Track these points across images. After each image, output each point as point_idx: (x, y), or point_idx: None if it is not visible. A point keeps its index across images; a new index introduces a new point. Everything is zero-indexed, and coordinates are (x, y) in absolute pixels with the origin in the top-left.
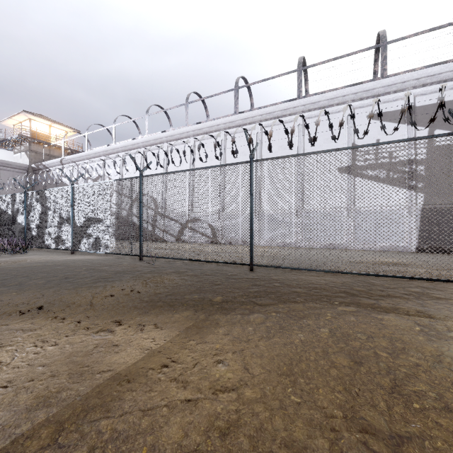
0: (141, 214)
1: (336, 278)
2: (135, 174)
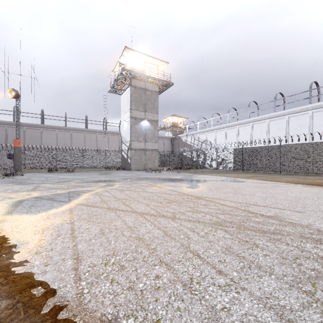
0: (242, 158)
1: (305, 175)
2: (222, 139)
